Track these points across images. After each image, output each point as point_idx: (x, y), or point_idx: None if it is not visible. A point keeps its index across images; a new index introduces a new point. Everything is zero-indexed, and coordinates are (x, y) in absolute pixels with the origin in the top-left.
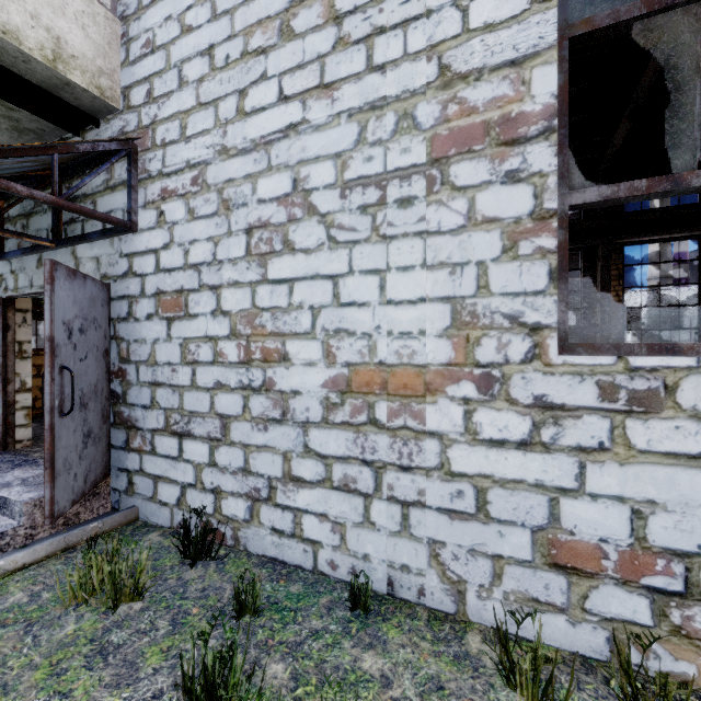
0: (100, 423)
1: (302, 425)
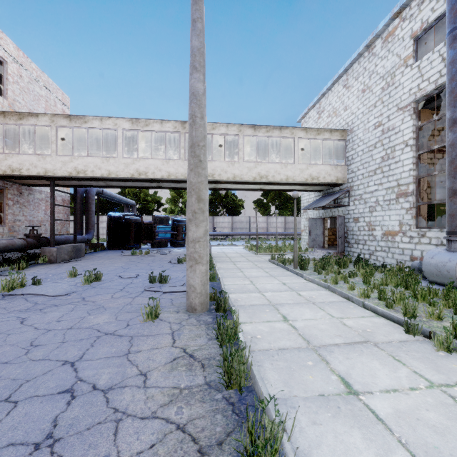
0: (343, 241)
1: (377, 241)
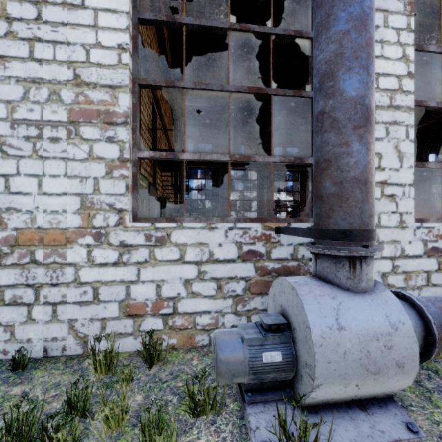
0: None
1: None
